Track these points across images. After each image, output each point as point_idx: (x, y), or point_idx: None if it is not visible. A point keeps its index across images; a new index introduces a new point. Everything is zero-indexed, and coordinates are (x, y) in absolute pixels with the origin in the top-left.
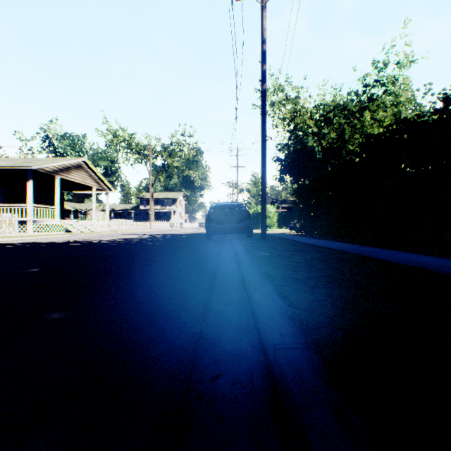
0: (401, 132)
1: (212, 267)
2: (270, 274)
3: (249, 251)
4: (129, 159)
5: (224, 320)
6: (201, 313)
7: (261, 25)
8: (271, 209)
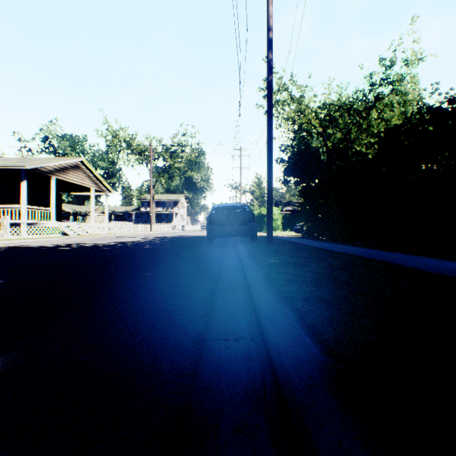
0: (426, 123)
1: (212, 277)
2: (287, 291)
3: (256, 258)
4: (129, 160)
5: (226, 374)
6: (192, 360)
7: (267, 11)
8: (275, 211)
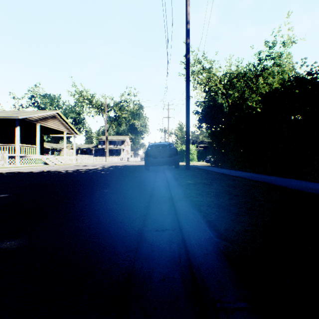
0: (294, 88)
1: (148, 193)
2: (197, 201)
3: (178, 179)
4: (90, 112)
5: (156, 250)
6: (135, 242)
7: (186, 10)
8: (192, 148)
